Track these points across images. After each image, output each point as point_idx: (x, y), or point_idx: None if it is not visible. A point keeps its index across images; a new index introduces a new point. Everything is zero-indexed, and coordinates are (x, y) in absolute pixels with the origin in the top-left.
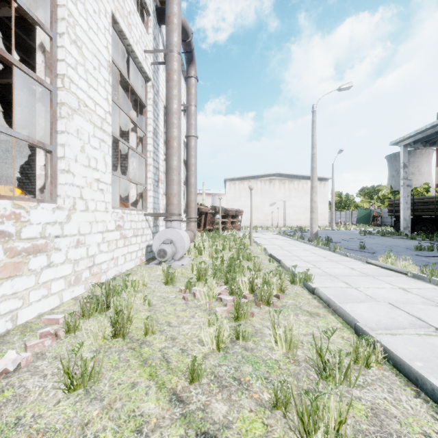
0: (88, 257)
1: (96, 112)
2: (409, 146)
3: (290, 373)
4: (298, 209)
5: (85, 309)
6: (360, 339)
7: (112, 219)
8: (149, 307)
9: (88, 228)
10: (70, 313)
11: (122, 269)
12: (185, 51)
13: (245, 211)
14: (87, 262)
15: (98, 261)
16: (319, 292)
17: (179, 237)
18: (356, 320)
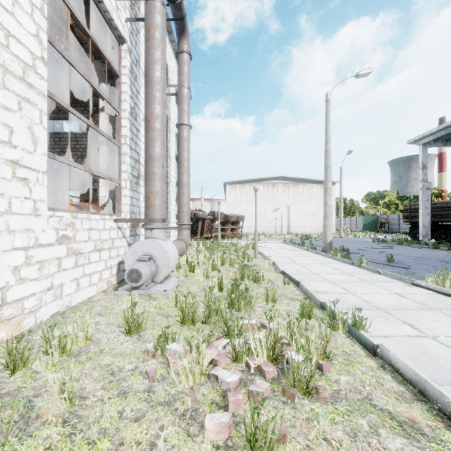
0: None
1: (9, 49)
2: (429, 145)
3: None
4: (303, 215)
5: None
6: None
7: (50, 227)
8: (70, 407)
9: None
10: None
11: (71, 302)
12: (175, 18)
13: (246, 217)
14: None
15: (16, 297)
16: (390, 357)
17: (162, 252)
18: None
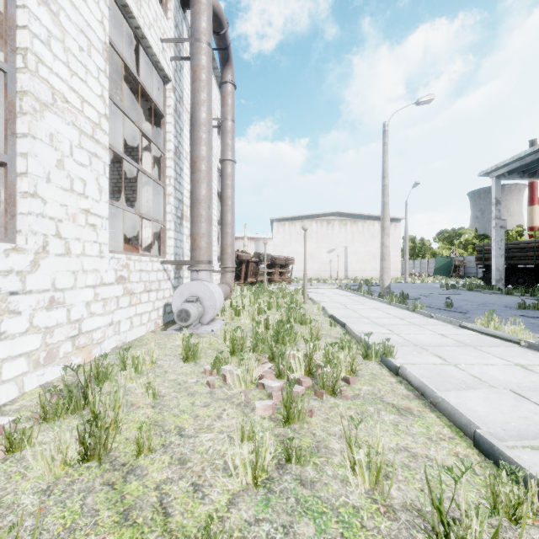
0: (70, 323)
1: (83, 113)
2: (503, 178)
3: (382, 538)
4: (363, 257)
5: (48, 408)
6: (500, 472)
7: (111, 267)
8: (154, 400)
9: (70, 281)
10: (13, 420)
11: (126, 338)
12: (219, 48)
13: (297, 259)
14: (68, 330)
15: (88, 328)
16: (406, 373)
17: (208, 293)
18: (474, 424)
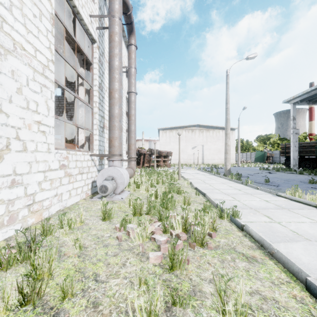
0: (26, 196)
1: (36, 58)
2: (297, 104)
3: None
4: (213, 151)
5: (3, 260)
6: None
7: (56, 159)
8: (80, 251)
9: (26, 168)
10: None
11: (66, 204)
12: (127, 23)
13: (173, 152)
14: (25, 201)
15: (39, 199)
16: (249, 230)
17: (119, 174)
18: (304, 272)
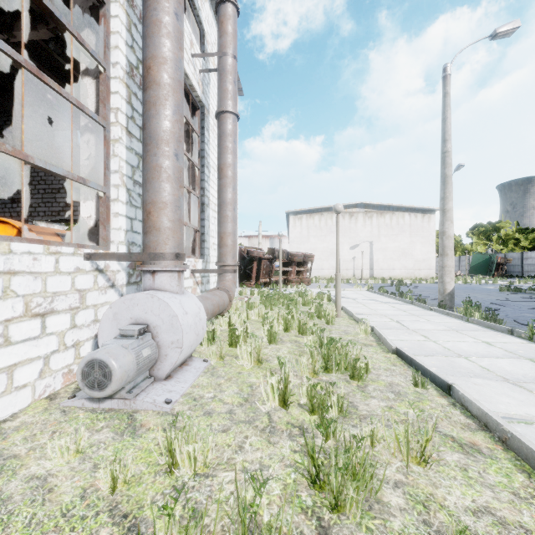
0: None
1: None
2: None
3: None
4: (391, 254)
5: None
6: None
7: None
8: None
9: None
10: None
11: None
12: None
13: (315, 256)
14: None
15: None
16: None
17: (167, 317)
18: None
